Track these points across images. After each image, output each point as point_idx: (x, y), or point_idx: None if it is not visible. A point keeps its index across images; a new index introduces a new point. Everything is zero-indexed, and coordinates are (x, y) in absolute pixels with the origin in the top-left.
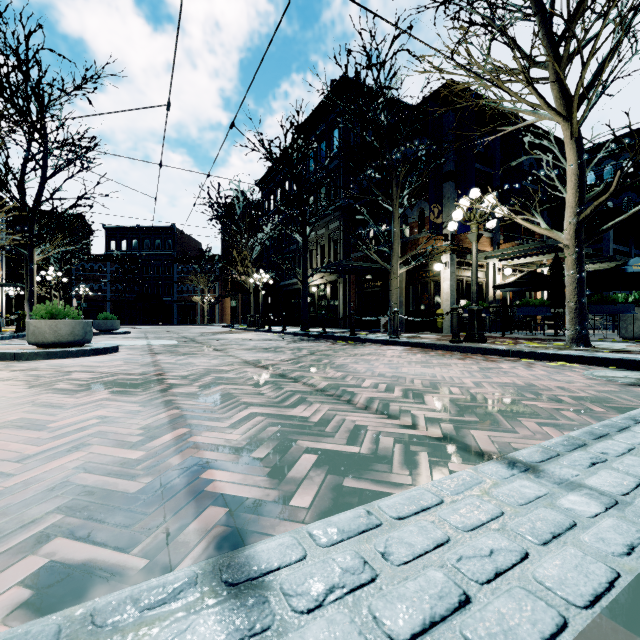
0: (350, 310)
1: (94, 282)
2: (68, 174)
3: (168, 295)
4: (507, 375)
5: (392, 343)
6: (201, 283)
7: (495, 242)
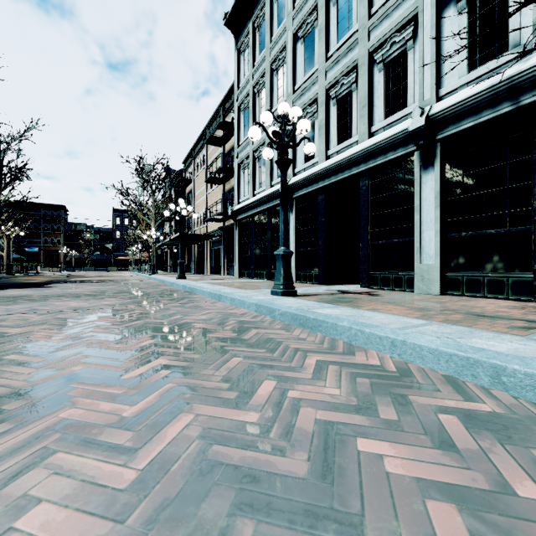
0: None
1: None
2: None
3: None
4: None
5: None
6: None
7: None
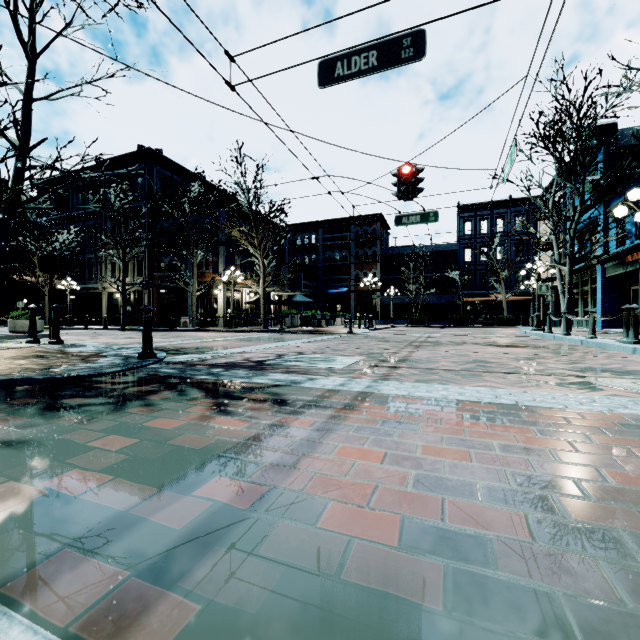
0: (154, 313)
1: None
2: None
3: None
4: (238, 334)
5: (197, 331)
6: None
7: (246, 278)
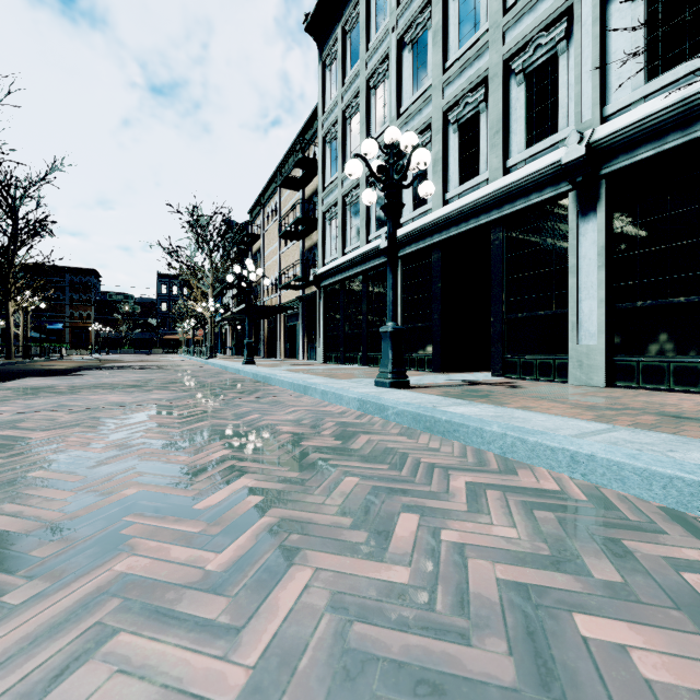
0: None
1: None
2: None
3: None
4: None
5: None
6: None
7: None
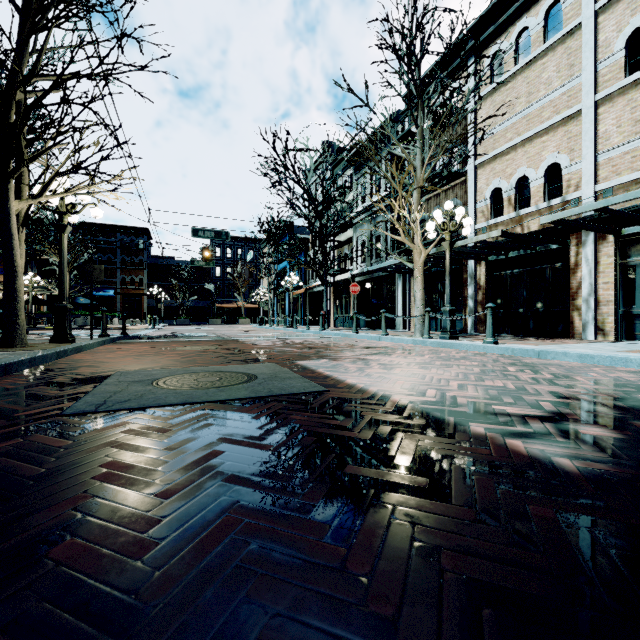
0: None
1: None
2: None
3: None
4: None
5: None
6: None
7: None
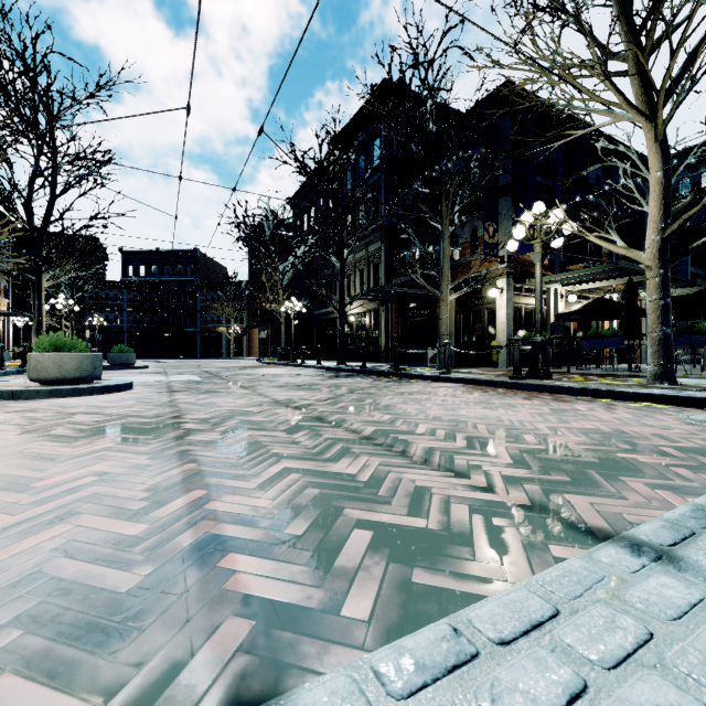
0: (392, 342)
1: (110, 311)
2: (80, 191)
3: (190, 326)
4: (587, 419)
5: (443, 379)
6: (227, 312)
7: (557, 265)
